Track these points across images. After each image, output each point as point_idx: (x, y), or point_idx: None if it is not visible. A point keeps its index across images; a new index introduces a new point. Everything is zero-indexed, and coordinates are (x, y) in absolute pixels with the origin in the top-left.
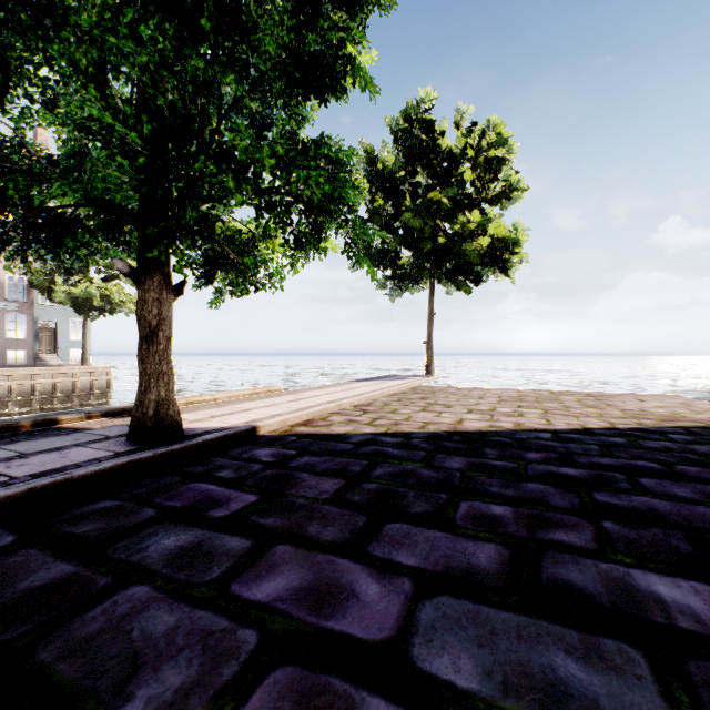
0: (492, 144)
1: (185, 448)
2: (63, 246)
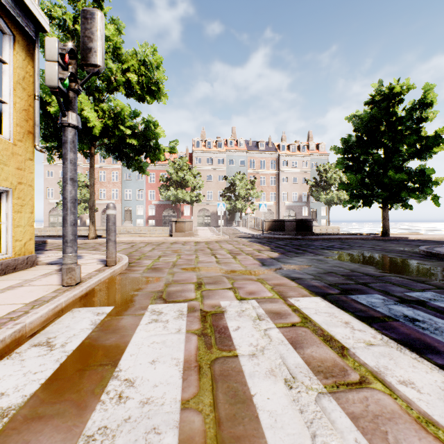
0: None
1: (392, 238)
2: (369, 205)
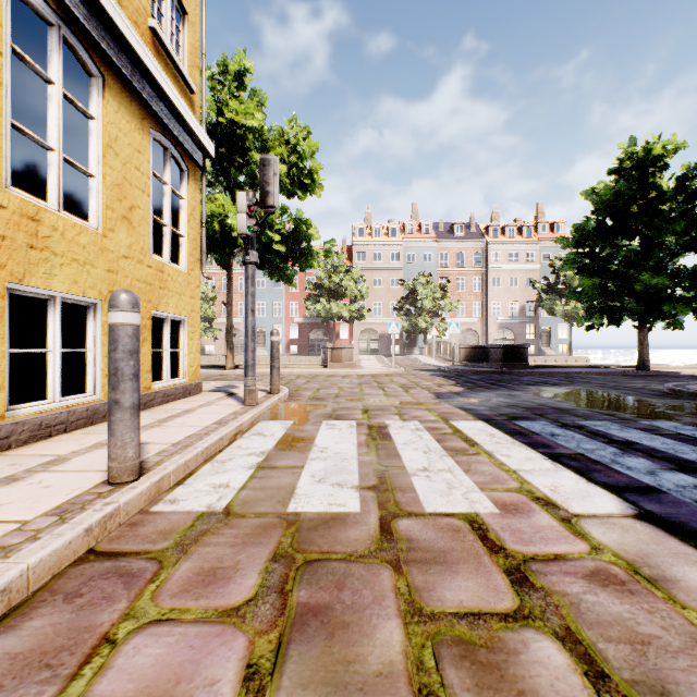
0: None
1: (652, 372)
2: (617, 323)
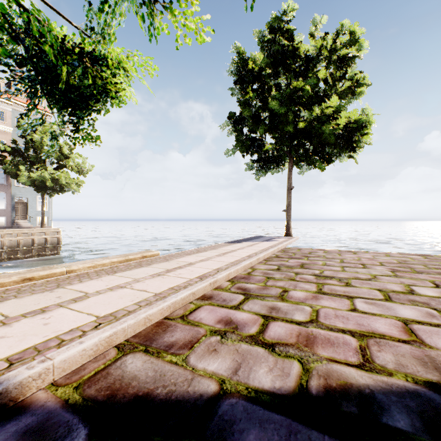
0: (345, 43)
1: None
2: None
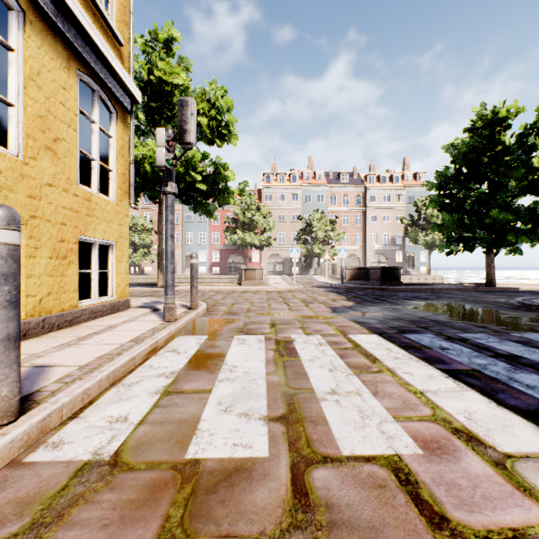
0: None
1: (497, 288)
2: (470, 249)
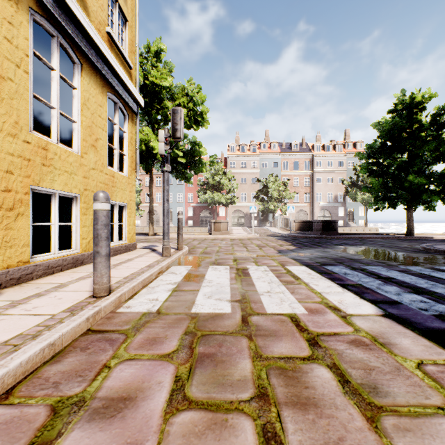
0: None
1: (415, 237)
2: (394, 206)
